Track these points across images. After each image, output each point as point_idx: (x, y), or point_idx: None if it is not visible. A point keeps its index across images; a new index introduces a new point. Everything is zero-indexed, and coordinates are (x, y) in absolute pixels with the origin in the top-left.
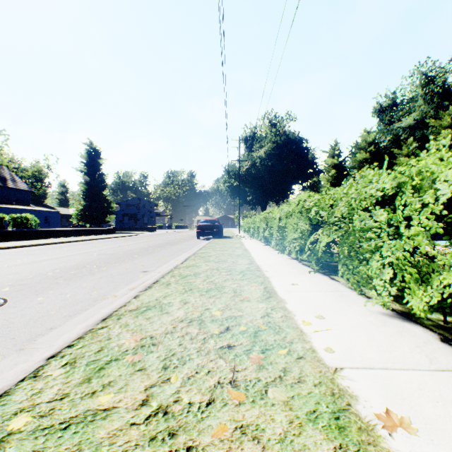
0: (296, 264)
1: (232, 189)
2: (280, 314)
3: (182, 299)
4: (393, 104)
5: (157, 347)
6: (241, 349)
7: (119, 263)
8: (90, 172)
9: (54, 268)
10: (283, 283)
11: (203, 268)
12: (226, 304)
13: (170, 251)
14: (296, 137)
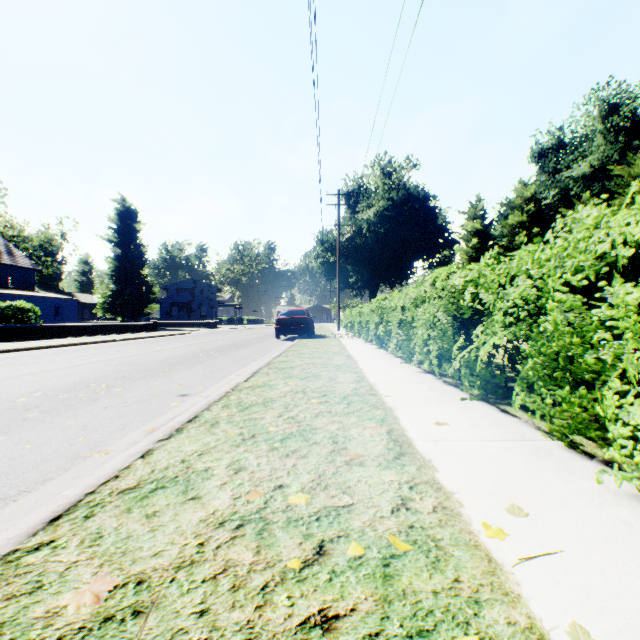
0: (434, 382)
1: (328, 267)
2: (429, 502)
3: (233, 459)
4: (558, 144)
5: (139, 627)
6: (356, 635)
7: (145, 379)
8: (123, 242)
9: (36, 388)
10: (420, 421)
11: (281, 389)
12: (318, 472)
13: (233, 358)
14: (420, 192)
